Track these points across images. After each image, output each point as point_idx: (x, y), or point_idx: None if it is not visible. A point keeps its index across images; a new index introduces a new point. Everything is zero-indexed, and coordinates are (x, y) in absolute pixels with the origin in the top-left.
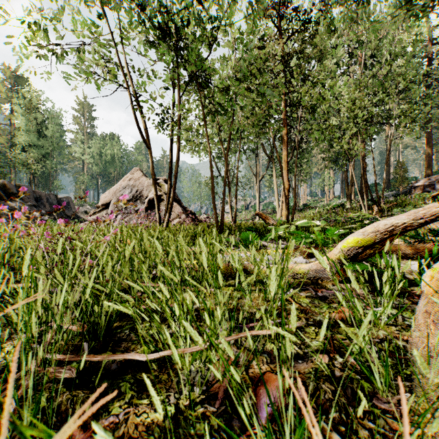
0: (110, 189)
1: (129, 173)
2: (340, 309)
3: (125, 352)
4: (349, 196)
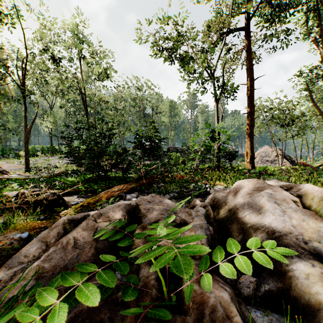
0: (256, 153)
1: (263, 147)
2: None
3: None
4: None
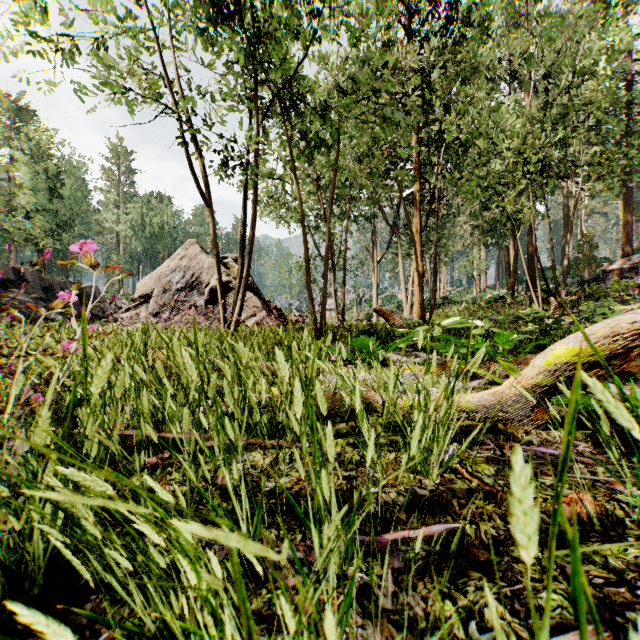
0: (152, 273)
1: (181, 248)
2: (580, 499)
3: (86, 632)
4: (511, 285)
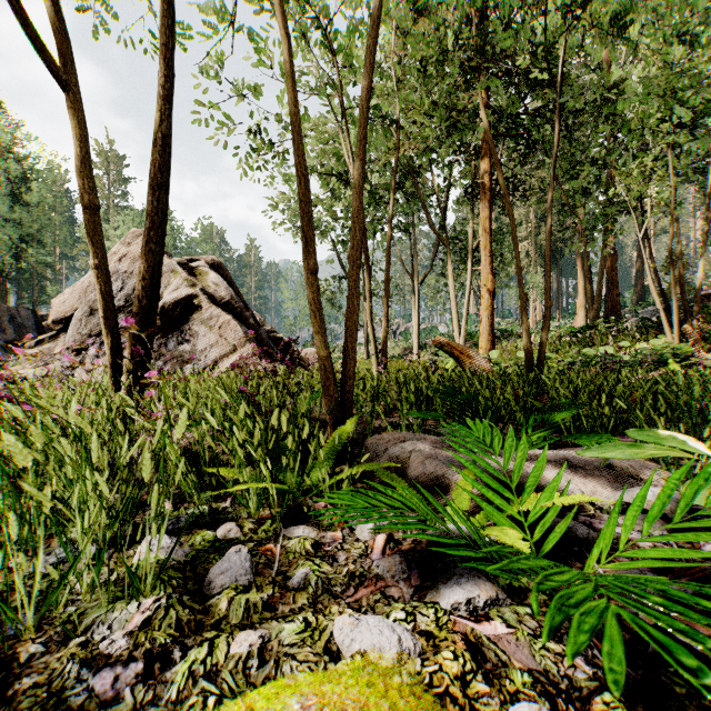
0: (76, 284)
1: (119, 242)
2: None
3: None
4: (595, 311)
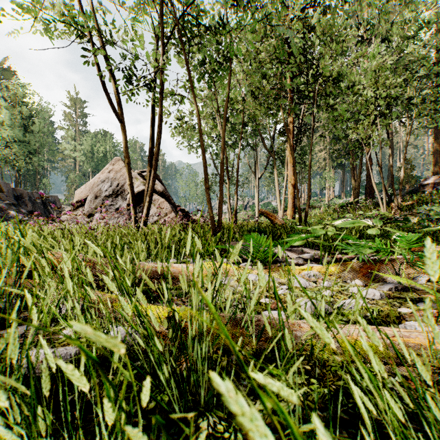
0: (87, 183)
1: (109, 163)
2: None
3: None
4: (356, 194)
